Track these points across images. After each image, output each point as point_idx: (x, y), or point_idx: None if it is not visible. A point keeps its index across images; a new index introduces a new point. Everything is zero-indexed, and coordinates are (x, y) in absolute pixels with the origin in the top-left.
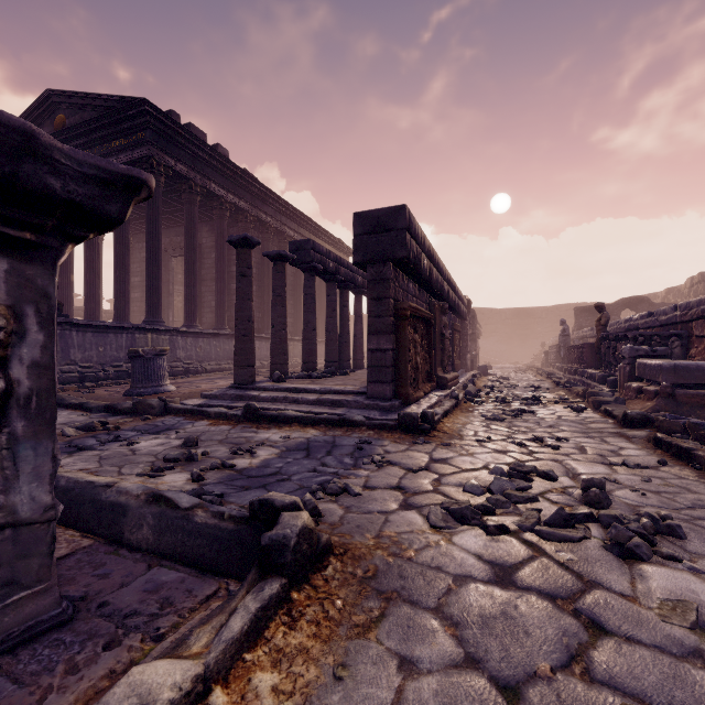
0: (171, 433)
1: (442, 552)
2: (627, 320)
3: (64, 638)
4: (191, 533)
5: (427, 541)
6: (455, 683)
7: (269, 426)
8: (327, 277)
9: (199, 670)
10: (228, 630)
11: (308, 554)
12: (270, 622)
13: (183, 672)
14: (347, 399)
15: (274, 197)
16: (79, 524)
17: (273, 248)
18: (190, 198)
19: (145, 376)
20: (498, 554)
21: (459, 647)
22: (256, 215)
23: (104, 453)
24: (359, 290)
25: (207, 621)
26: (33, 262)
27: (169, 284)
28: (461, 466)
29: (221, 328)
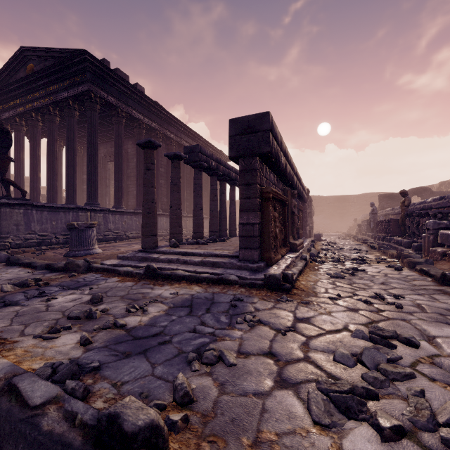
0: (86, 288)
1: None
2: (422, 202)
3: None
4: (31, 446)
5: None
6: None
7: (163, 283)
8: (211, 172)
9: None
10: None
11: None
12: None
13: None
14: (224, 261)
15: (176, 121)
16: None
17: None
18: (117, 120)
19: (79, 242)
20: None
21: None
22: (163, 132)
23: (22, 309)
24: (233, 182)
25: None
26: None
27: (106, 180)
28: (323, 327)
29: (140, 209)
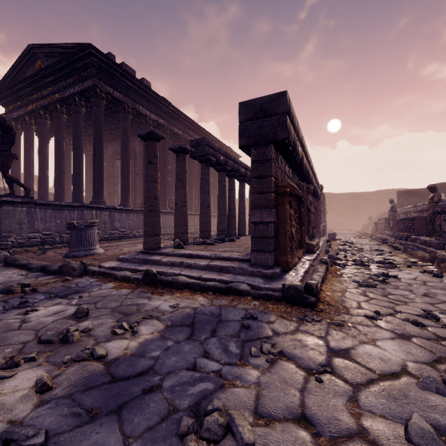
0: (76, 297)
1: None
2: None
3: None
4: None
5: None
6: None
7: (163, 291)
8: (219, 167)
9: None
10: None
11: None
12: None
13: None
14: (233, 265)
15: (184, 117)
16: None
17: None
18: (124, 116)
19: (79, 242)
20: None
21: None
22: (171, 129)
23: None
24: (242, 178)
25: None
26: None
27: (114, 178)
28: (372, 367)
29: None
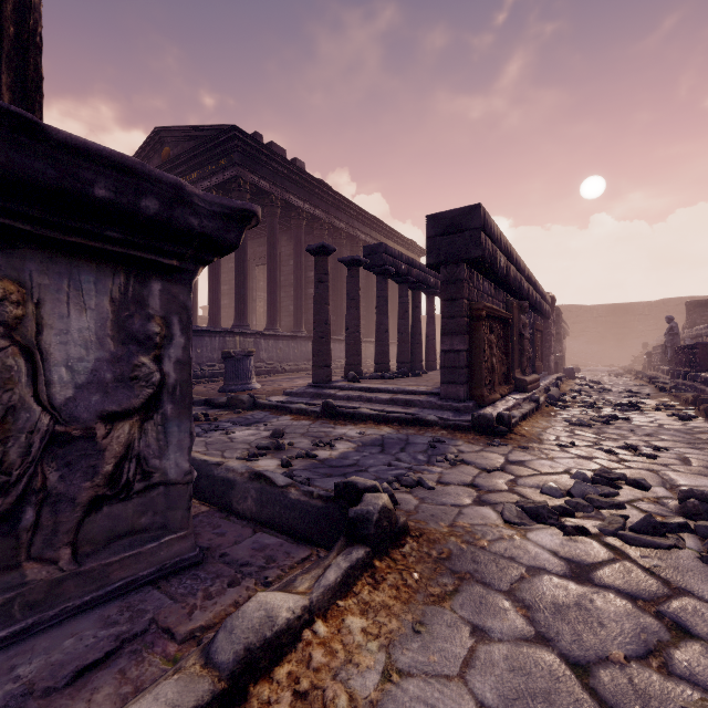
0: (260, 425)
1: (515, 545)
2: None
3: (199, 574)
4: (286, 507)
5: (501, 534)
6: (525, 653)
7: (345, 423)
8: (399, 279)
9: (306, 603)
10: (325, 579)
11: (388, 531)
12: (357, 581)
13: (294, 601)
14: (420, 399)
15: (347, 203)
16: (198, 494)
17: (346, 252)
18: (271, 211)
19: (236, 374)
20: (575, 553)
21: (530, 626)
22: (330, 222)
23: (208, 439)
24: (431, 290)
25: (307, 572)
26: (177, 283)
27: (252, 291)
28: (539, 469)
29: (299, 331)
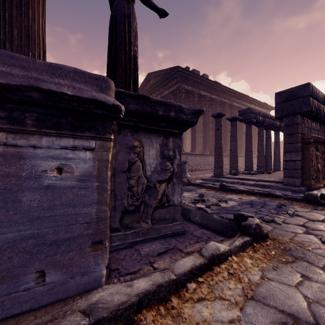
0: (193, 192)
1: None
2: None
3: (185, 237)
4: (212, 221)
5: (319, 247)
6: None
7: (231, 193)
8: (258, 124)
9: (229, 248)
10: (234, 243)
11: (259, 234)
12: (247, 248)
13: (225, 246)
14: (271, 184)
15: (228, 90)
16: None
17: (228, 113)
18: (193, 99)
19: None
20: None
21: None
22: (220, 100)
23: None
24: (277, 129)
25: (226, 241)
26: (177, 138)
27: (184, 135)
28: None
29: (205, 152)
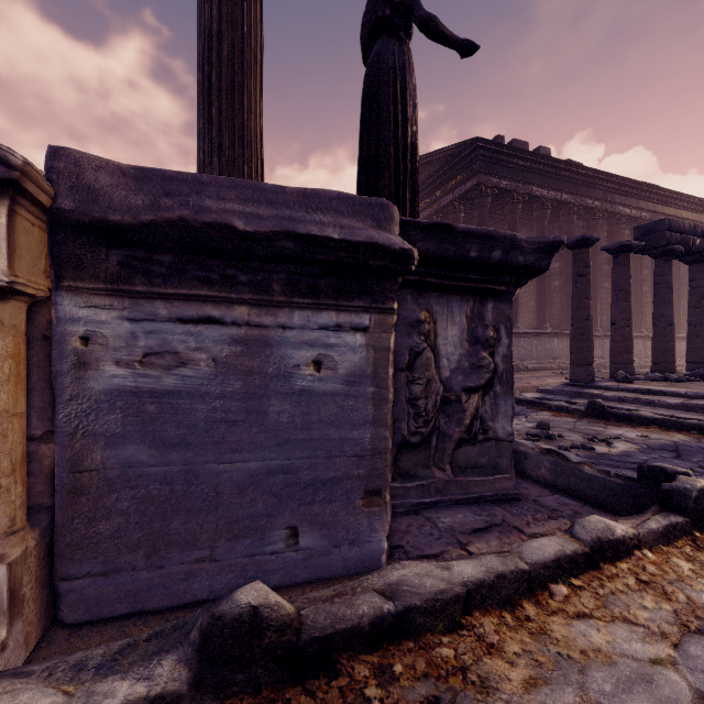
0: (520, 417)
1: None
2: None
3: (522, 506)
4: (582, 479)
5: None
6: None
7: (619, 424)
8: (690, 257)
9: (634, 532)
10: (647, 525)
11: None
12: (676, 539)
13: (625, 528)
14: None
15: (604, 177)
16: None
17: (601, 234)
18: (511, 209)
19: None
20: None
21: None
22: (580, 204)
23: None
24: None
25: (625, 519)
26: (503, 302)
27: None
28: None
29: (542, 328)
